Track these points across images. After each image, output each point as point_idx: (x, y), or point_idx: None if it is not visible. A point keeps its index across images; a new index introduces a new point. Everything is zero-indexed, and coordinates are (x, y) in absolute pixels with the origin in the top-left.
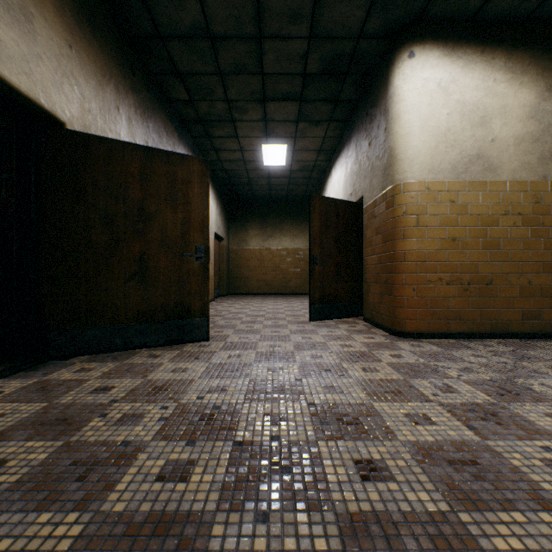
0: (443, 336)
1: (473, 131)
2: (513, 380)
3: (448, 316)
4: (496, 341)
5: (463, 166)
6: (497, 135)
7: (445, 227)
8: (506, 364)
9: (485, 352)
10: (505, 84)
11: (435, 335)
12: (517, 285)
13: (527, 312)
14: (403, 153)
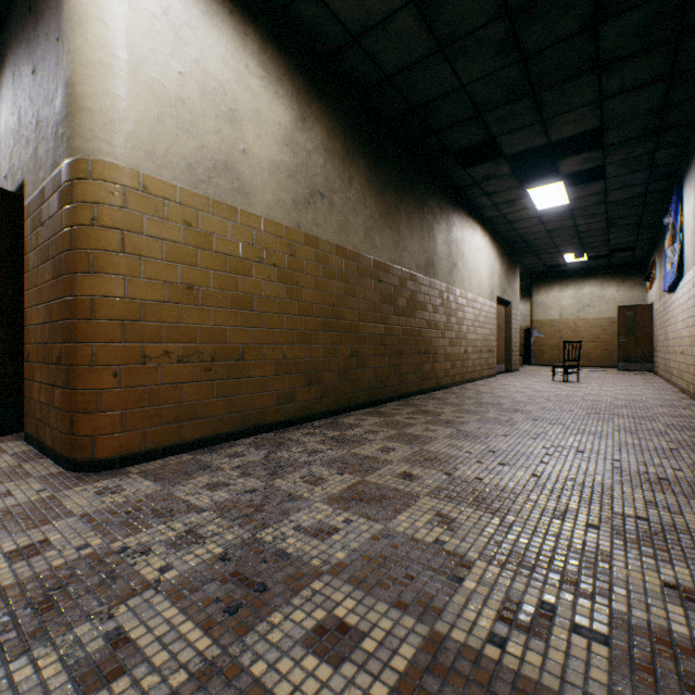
0: (174, 452)
1: (220, 124)
2: (261, 539)
3: (181, 416)
4: (249, 443)
5: (206, 173)
6: (251, 148)
7: (177, 264)
8: (256, 492)
9: (230, 472)
10: (260, 83)
11: (160, 452)
12: (273, 359)
13: (283, 395)
14: (93, 98)
